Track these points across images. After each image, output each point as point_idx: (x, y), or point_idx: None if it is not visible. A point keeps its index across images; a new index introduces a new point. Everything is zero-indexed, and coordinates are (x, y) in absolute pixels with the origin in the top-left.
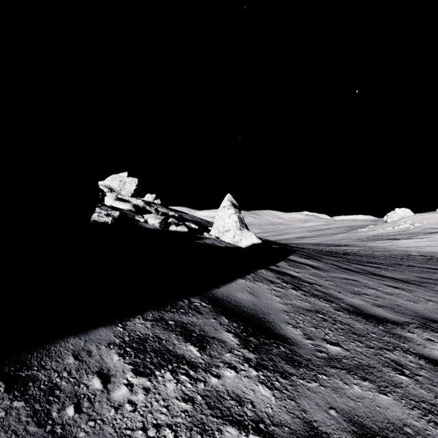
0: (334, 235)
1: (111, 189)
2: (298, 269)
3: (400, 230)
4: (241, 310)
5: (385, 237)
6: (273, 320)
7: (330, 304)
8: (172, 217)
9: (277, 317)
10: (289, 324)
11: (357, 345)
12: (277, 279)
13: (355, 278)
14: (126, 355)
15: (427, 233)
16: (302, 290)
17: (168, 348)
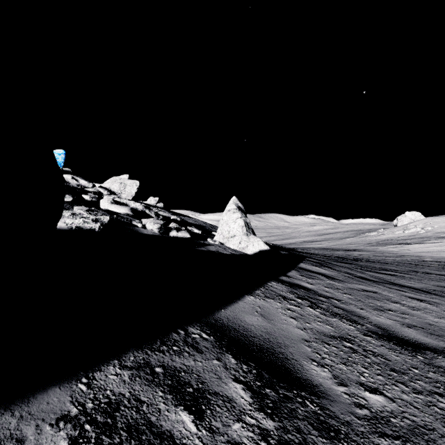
0: (342, 239)
1: (111, 192)
2: (311, 280)
3: (411, 234)
4: (251, 342)
5: (396, 241)
6: (292, 356)
7: (355, 326)
8: (174, 221)
9: (297, 351)
10: (313, 360)
11: (402, 391)
12: (290, 294)
13: (374, 290)
14: (82, 440)
15: (439, 237)
16: (320, 308)
17: (149, 419)
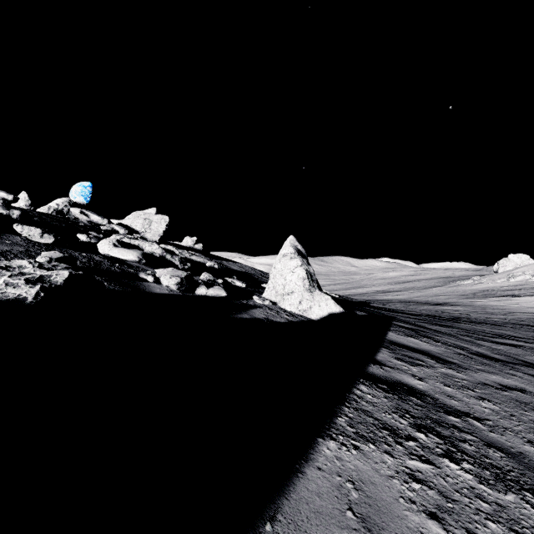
0: (427, 289)
1: (132, 231)
2: (417, 369)
3: (518, 283)
4: None
5: (499, 292)
6: None
7: None
8: (209, 269)
9: None
10: None
11: None
12: (400, 418)
13: (517, 384)
14: None
15: None
16: (467, 455)
17: None
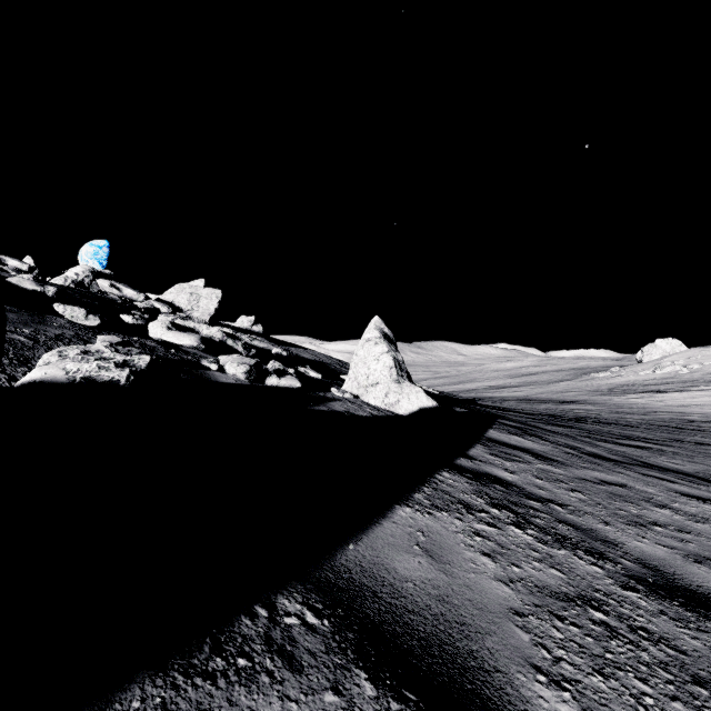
0: (552, 384)
1: (175, 309)
2: (511, 464)
3: (666, 375)
4: (408, 628)
5: (641, 387)
6: (494, 660)
7: (603, 567)
8: (276, 357)
9: (502, 645)
10: (537, 668)
11: None
12: (478, 498)
13: (620, 480)
14: None
15: None
16: (534, 526)
17: None
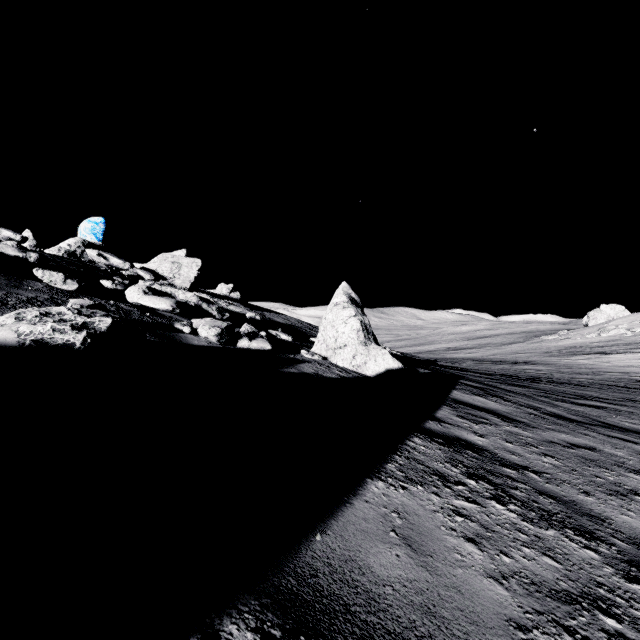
0: (505, 346)
1: (158, 276)
2: (479, 426)
3: (611, 338)
4: None
5: (588, 349)
6: None
7: (598, 551)
8: (250, 321)
9: None
10: None
11: None
12: (452, 467)
13: (588, 443)
14: None
15: None
16: (515, 499)
17: None
